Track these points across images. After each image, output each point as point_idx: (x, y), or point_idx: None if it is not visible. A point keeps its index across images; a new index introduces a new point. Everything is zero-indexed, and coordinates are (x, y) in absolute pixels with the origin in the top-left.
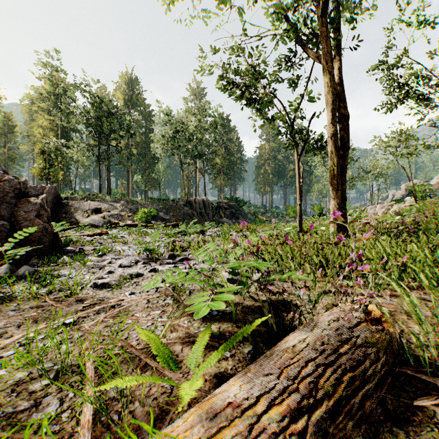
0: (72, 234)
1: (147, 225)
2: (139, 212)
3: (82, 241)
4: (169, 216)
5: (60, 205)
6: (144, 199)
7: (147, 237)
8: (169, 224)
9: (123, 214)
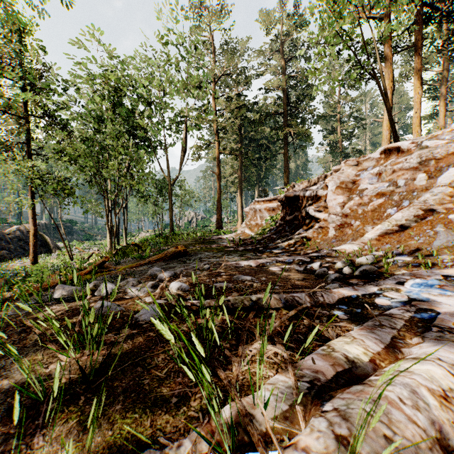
0: None
1: None
2: None
3: None
4: None
5: None
6: None
7: None
8: None
9: None
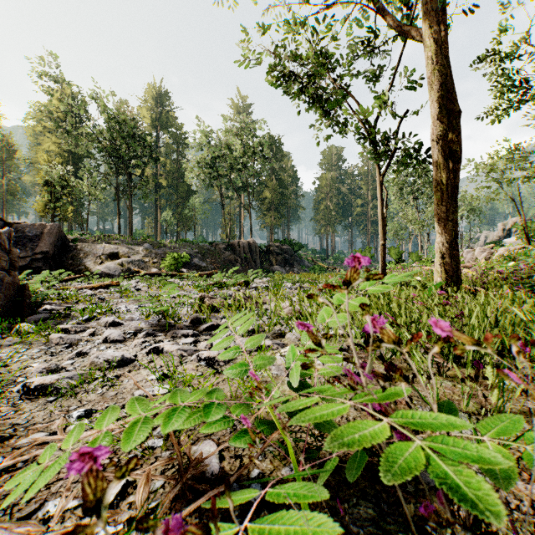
0: (74, 286)
1: (176, 274)
2: (167, 257)
3: (76, 297)
4: (205, 263)
5: (66, 249)
6: (174, 241)
7: None
8: (204, 273)
9: (146, 260)
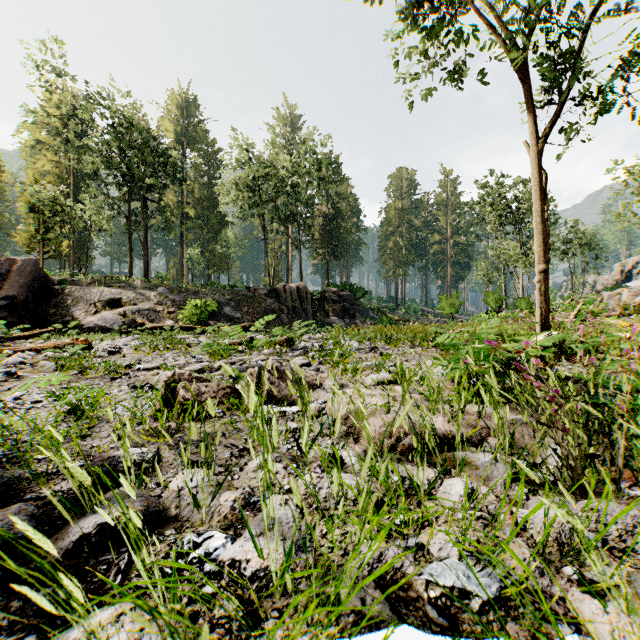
0: (26, 345)
1: (195, 328)
2: (187, 305)
3: None
4: (240, 313)
5: (49, 293)
6: (200, 285)
7: (166, 354)
8: None
9: (159, 309)
